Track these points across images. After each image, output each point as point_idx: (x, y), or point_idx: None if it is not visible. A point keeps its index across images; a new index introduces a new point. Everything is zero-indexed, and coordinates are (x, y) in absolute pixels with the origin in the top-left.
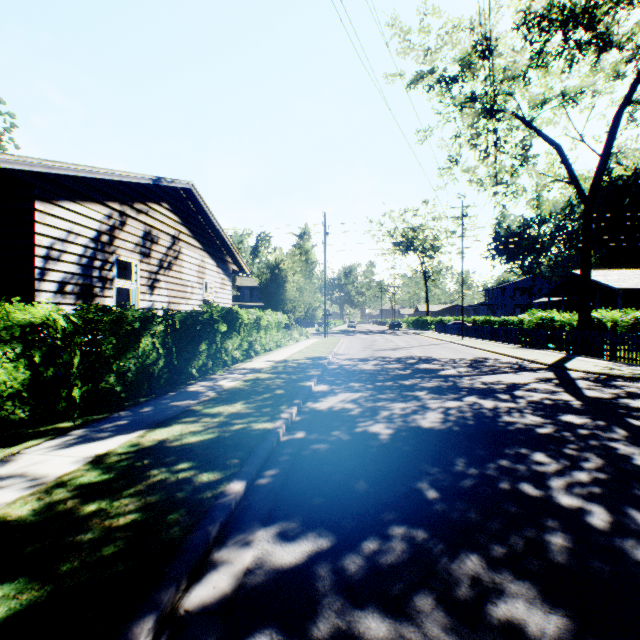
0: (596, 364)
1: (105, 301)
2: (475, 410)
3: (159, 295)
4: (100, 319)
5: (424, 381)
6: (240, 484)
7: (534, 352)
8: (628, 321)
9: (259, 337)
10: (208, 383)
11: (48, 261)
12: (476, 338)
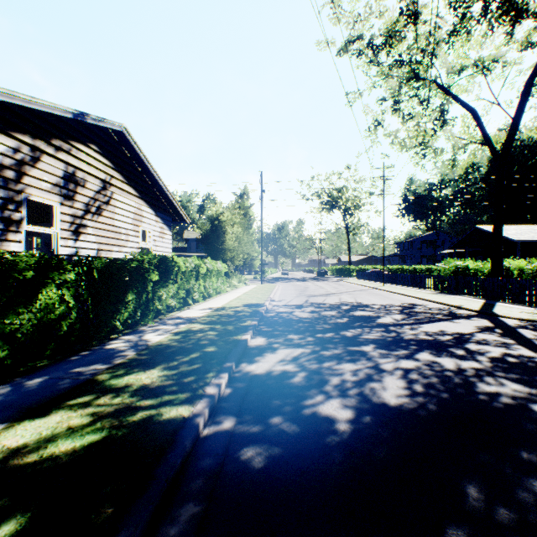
0: (522, 310)
1: (9, 246)
2: (439, 373)
3: (85, 241)
4: None
5: (365, 331)
6: None
7: (455, 298)
8: (532, 269)
9: (198, 285)
10: (133, 337)
11: None
12: (395, 284)
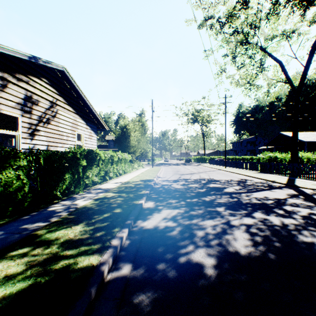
0: (312, 183)
1: None
2: (270, 228)
3: (39, 140)
4: None
5: (218, 197)
6: None
7: (269, 175)
8: (315, 158)
9: (112, 168)
10: (68, 202)
11: None
12: (232, 167)
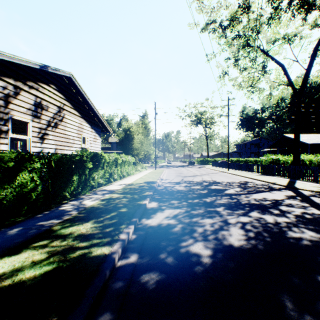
0: (312, 185)
1: (0, 146)
2: (264, 225)
3: (48, 144)
4: None
5: (218, 198)
6: None
7: (271, 177)
8: (317, 160)
9: (116, 170)
10: (76, 202)
11: None
12: (235, 169)
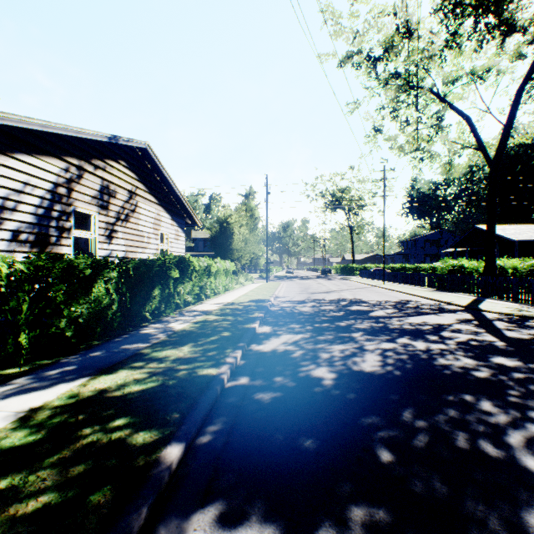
0: (505, 306)
1: (62, 249)
2: (410, 352)
3: (116, 244)
4: (51, 266)
5: (357, 322)
6: (178, 447)
7: (448, 295)
8: (526, 268)
9: (209, 282)
10: (160, 325)
11: (2, 210)
12: (395, 282)
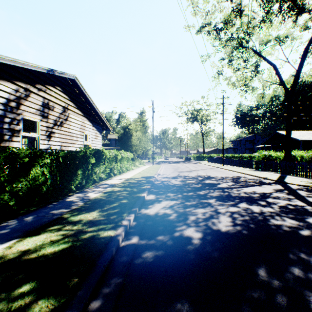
0: (301, 180)
1: (13, 144)
2: (250, 214)
3: (54, 141)
4: None
5: (211, 192)
6: None
7: (263, 173)
8: (308, 156)
9: (116, 165)
10: (81, 195)
11: None
12: (229, 165)
